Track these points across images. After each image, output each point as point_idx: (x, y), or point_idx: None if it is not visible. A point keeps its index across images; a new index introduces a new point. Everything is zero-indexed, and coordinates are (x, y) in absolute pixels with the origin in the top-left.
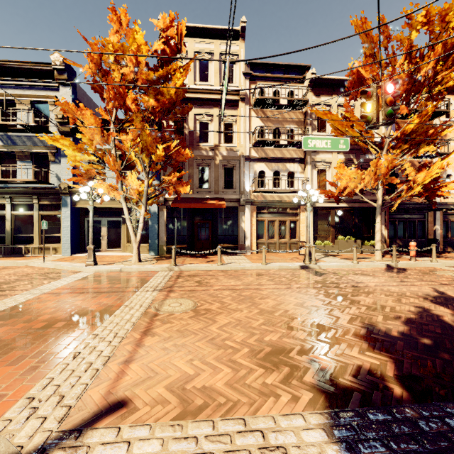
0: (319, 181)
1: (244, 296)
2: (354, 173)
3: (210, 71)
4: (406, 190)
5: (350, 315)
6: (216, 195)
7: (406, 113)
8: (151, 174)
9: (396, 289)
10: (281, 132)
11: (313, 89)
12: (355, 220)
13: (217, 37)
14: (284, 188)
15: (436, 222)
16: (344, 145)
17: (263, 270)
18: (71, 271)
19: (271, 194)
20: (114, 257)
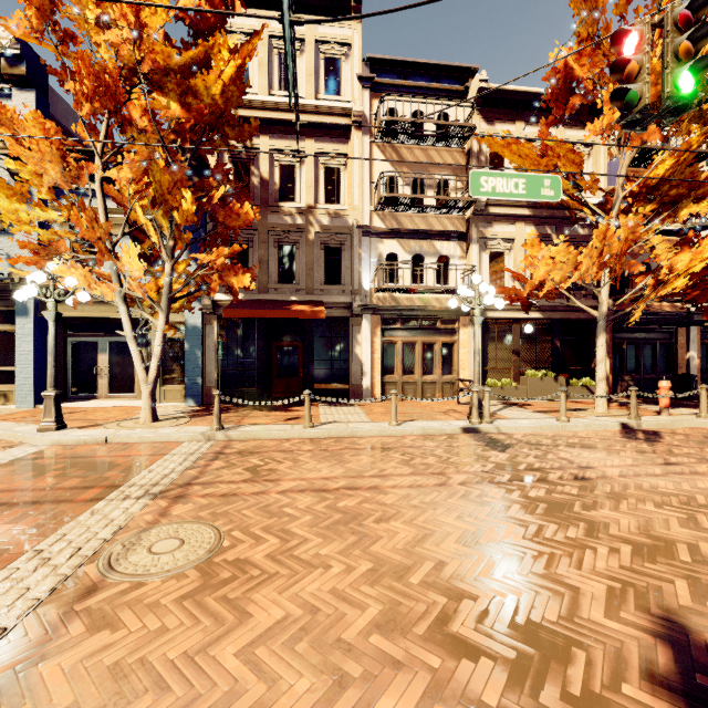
0: (493, 274)
1: (342, 511)
2: (562, 252)
3: (298, 72)
4: (651, 286)
5: (603, 578)
6: (310, 296)
7: (642, 155)
8: (189, 257)
9: (668, 486)
10: (426, 182)
11: (482, 110)
12: (554, 341)
13: (311, 11)
14: (432, 284)
15: (691, 345)
16: (551, 190)
17: (392, 438)
18: (4, 443)
19: (408, 294)
20: (116, 409)
